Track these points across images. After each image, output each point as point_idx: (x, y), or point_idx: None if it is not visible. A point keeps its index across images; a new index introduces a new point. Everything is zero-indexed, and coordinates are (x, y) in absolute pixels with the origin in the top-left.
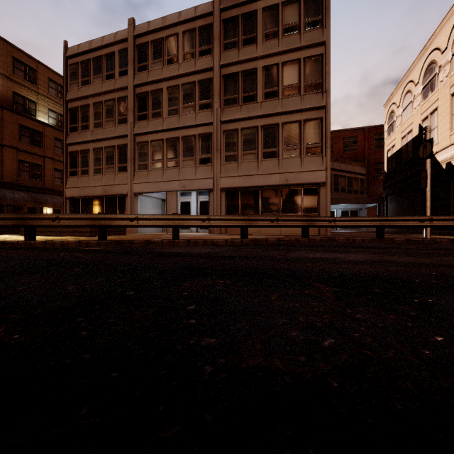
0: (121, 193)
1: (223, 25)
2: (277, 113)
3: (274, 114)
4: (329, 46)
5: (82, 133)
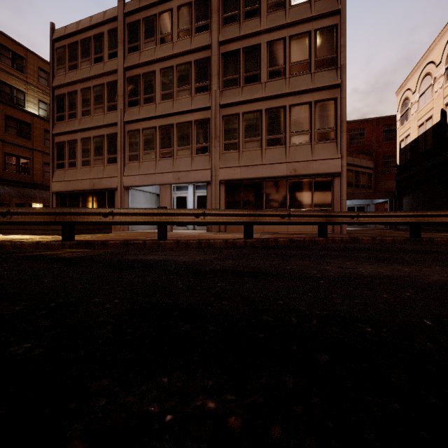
0: (110, 187)
1: None
2: (284, 94)
3: (280, 95)
4: (345, 14)
5: (69, 122)
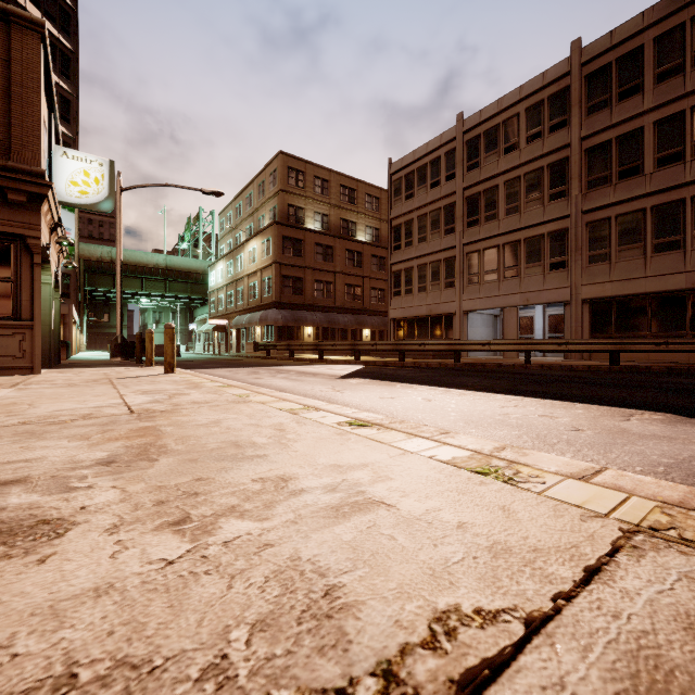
0: (448, 312)
1: (585, 83)
2: (682, 185)
3: (675, 187)
4: None
5: (406, 251)
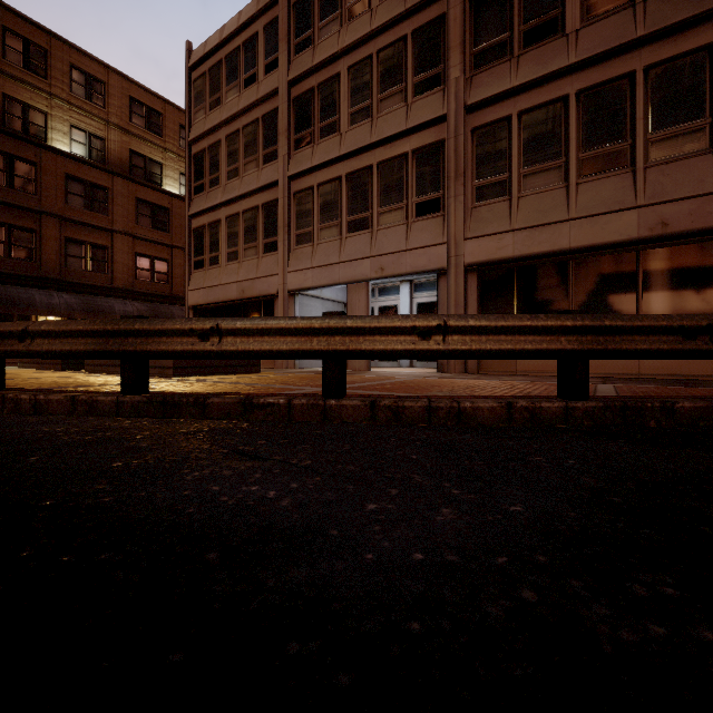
0: (267, 292)
1: None
2: (630, 44)
3: (618, 50)
4: None
5: (210, 193)
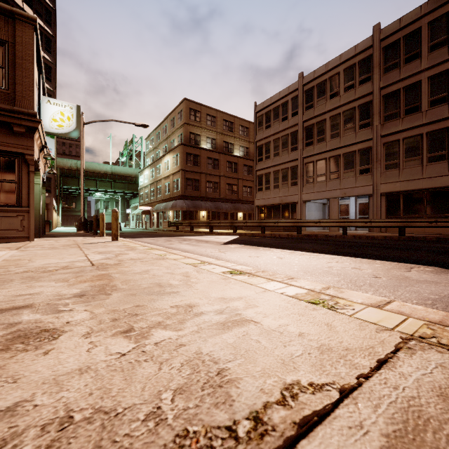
0: (293, 201)
1: (382, 52)
2: (446, 118)
3: (442, 119)
4: None
5: (266, 162)
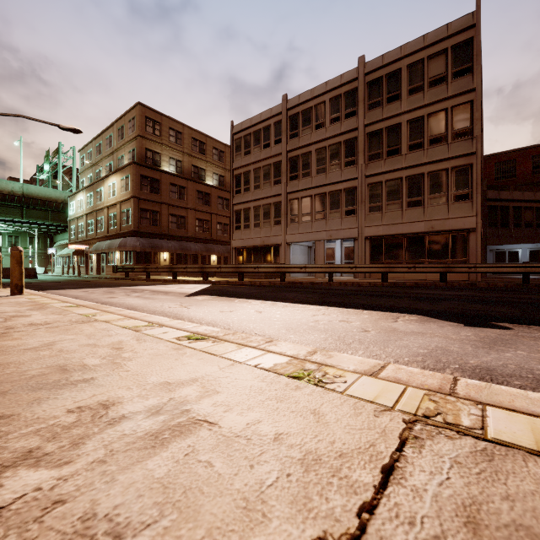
0: (276, 243)
1: (367, 87)
2: (422, 164)
3: (418, 165)
4: (479, 92)
5: (245, 195)
